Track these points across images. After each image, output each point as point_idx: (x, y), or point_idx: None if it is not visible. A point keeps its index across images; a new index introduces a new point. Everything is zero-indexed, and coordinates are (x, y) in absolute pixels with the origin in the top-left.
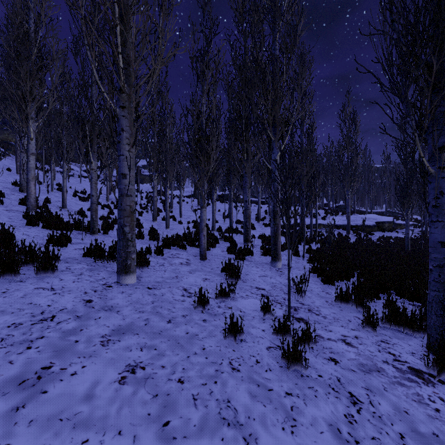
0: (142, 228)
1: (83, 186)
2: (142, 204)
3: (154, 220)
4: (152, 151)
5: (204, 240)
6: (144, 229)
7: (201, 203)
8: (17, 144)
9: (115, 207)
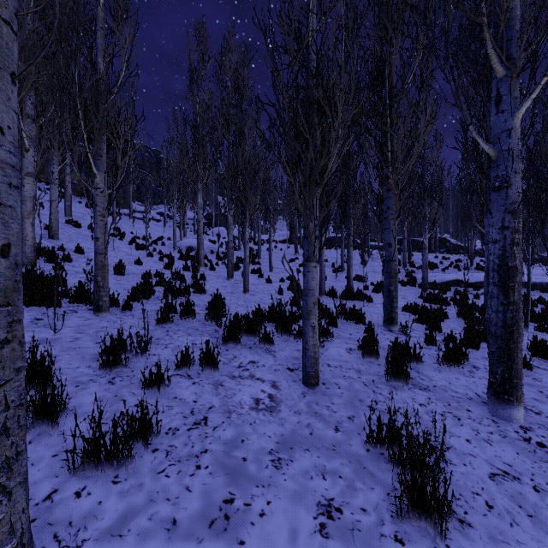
0: (204, 293)
1: (151, 231)
2: (221, 253)
3: (228, 278)
4: (225, 170)
5: (314, 339)
6: (207, 294)
7: (307, 249)
8: (66, 179)
9: (181, 258)
